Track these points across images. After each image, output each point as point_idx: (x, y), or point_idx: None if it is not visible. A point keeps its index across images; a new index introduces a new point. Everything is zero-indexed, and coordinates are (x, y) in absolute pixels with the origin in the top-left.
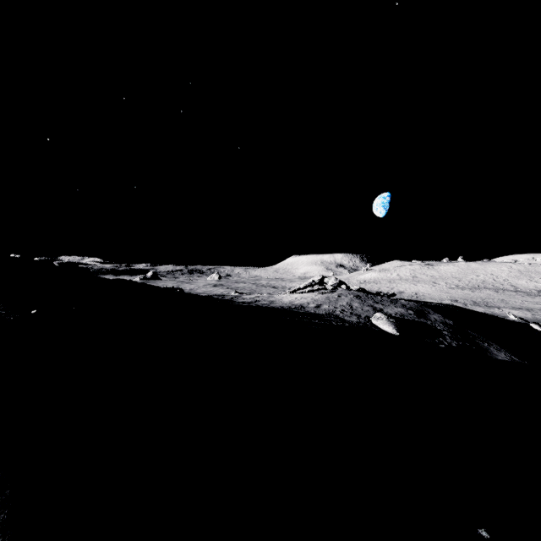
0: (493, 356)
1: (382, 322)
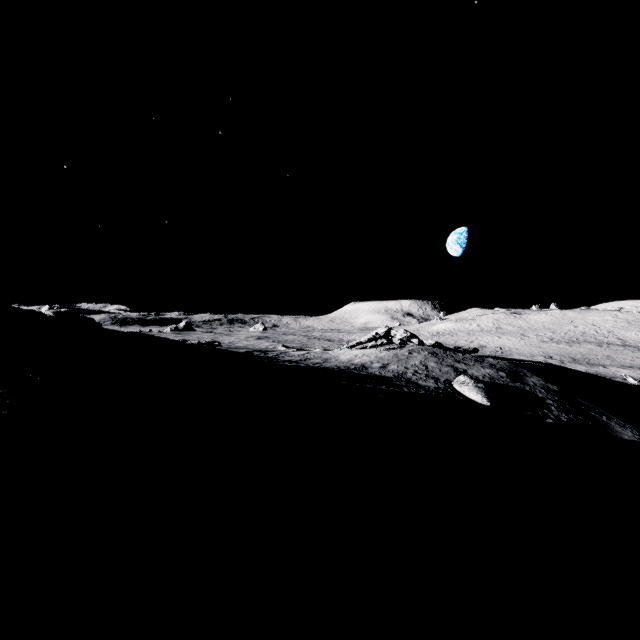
0: (616, 434)
1: (468, 388)
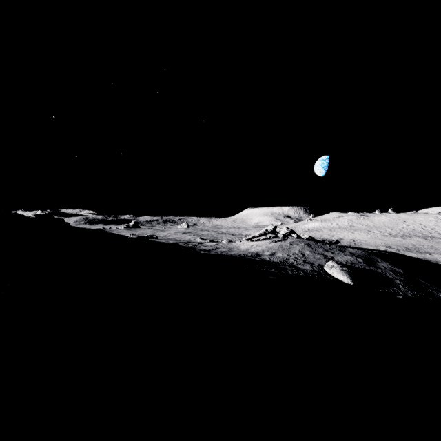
0: None
1: (336, 271)
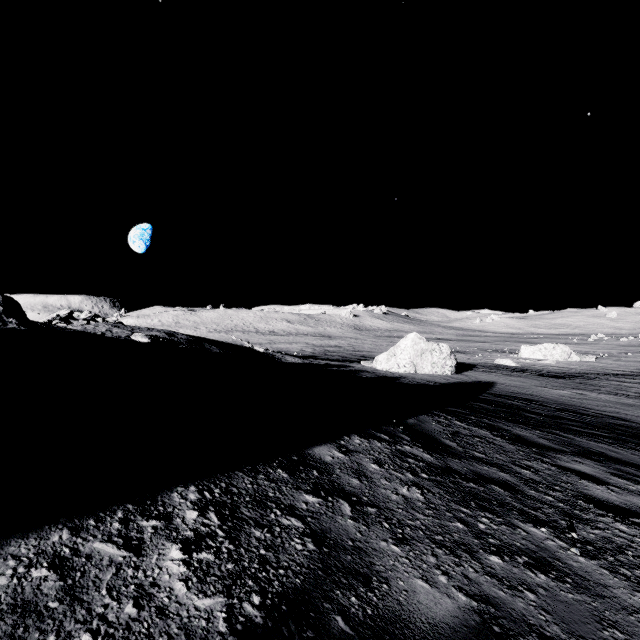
0: (210, 350)
1: (140, 337)
